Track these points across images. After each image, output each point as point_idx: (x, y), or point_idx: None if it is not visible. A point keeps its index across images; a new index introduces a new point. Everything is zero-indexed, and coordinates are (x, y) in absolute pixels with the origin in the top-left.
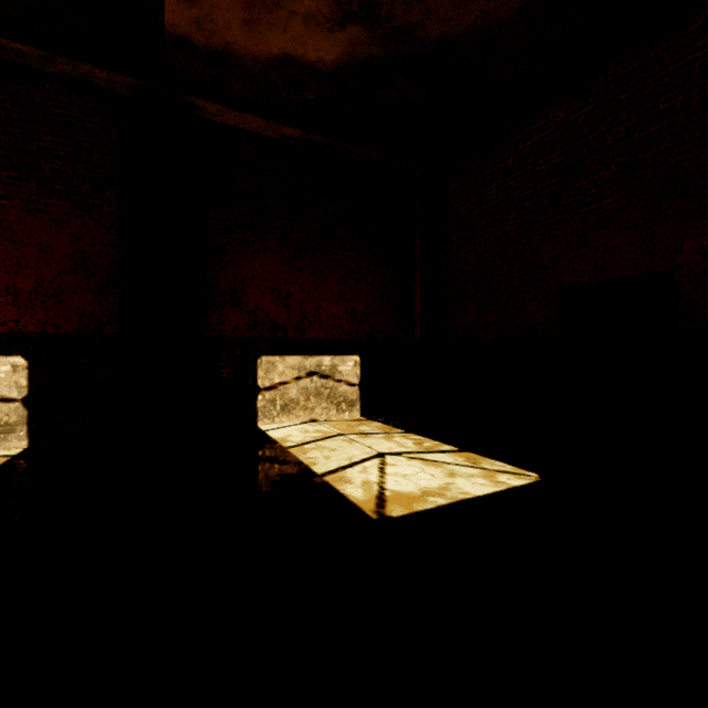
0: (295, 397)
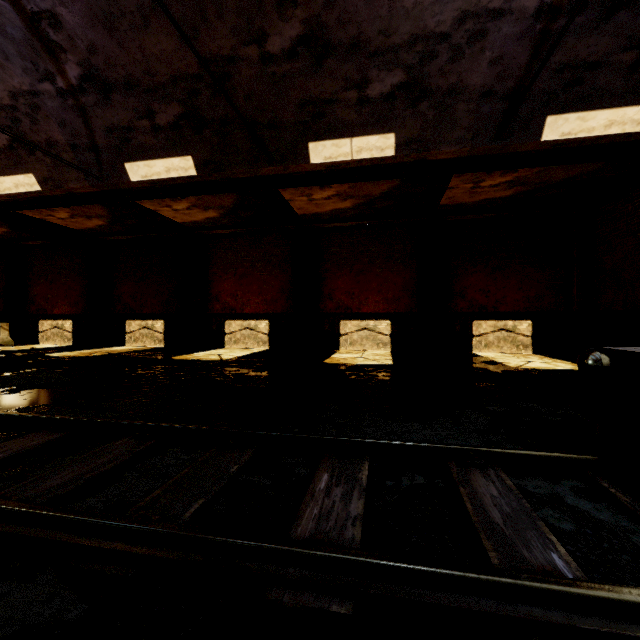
0: (492, 341)
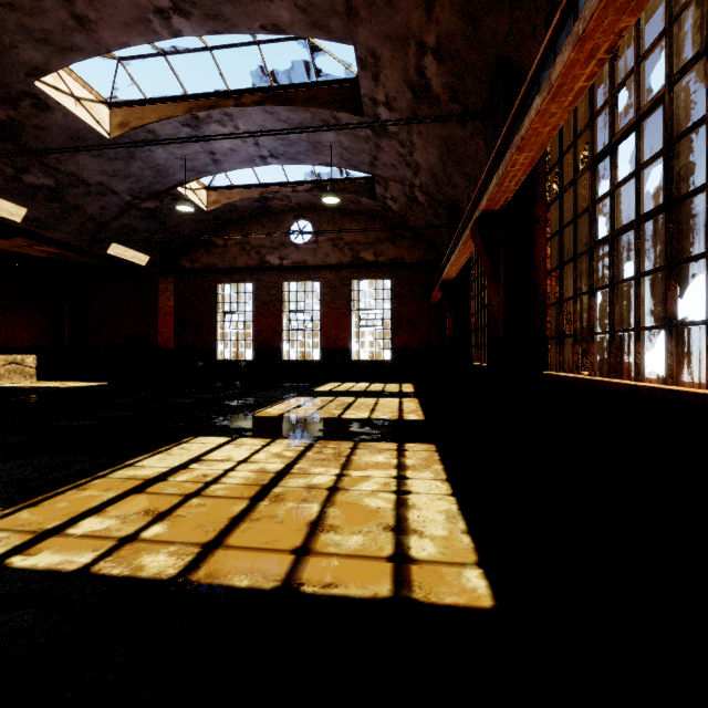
0: (4, 373)
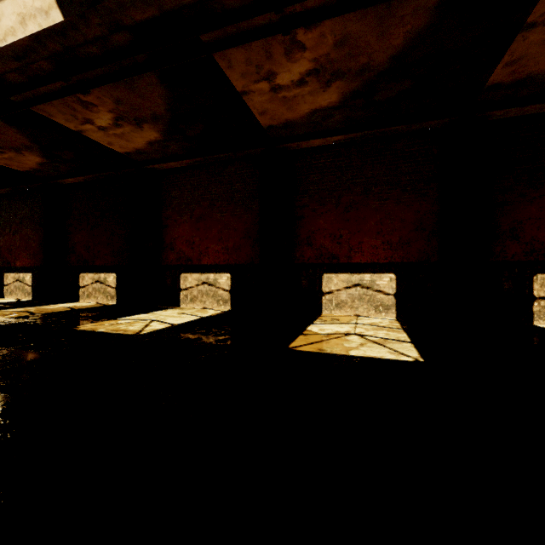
0: None
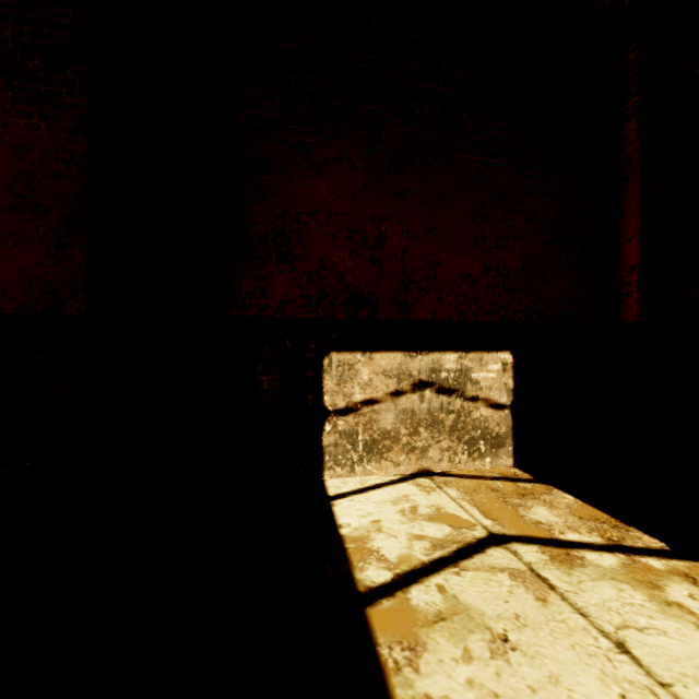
0: (392, 428)
